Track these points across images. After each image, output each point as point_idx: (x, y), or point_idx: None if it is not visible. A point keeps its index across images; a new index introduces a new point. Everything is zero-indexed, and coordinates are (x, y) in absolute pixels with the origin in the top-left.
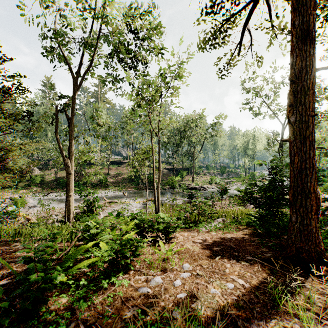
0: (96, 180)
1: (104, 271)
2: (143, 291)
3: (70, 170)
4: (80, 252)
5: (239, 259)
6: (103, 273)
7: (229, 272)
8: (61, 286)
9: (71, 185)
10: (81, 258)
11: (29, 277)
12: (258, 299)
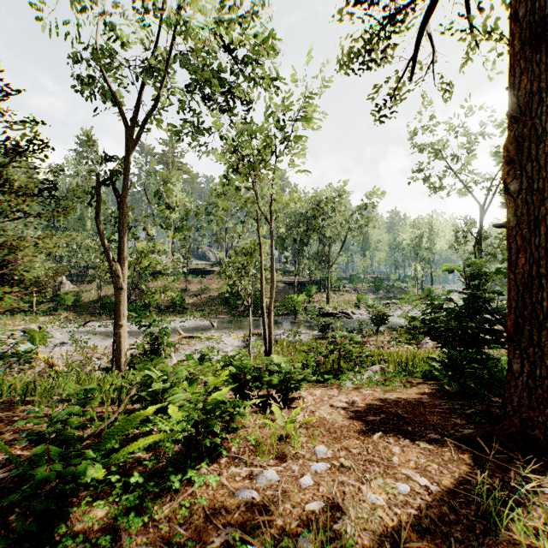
0: (166, 300)
1: (174, 459)
2: (244, 496)
3: (121, 283)
4: (133, 423)
5: (416, 438)
6: (173, 463)
7: (399, 462)
8: (98, 484)
9: (123, 307)
10: (135, 434)
11: (34, 472)
12: (457, 515)
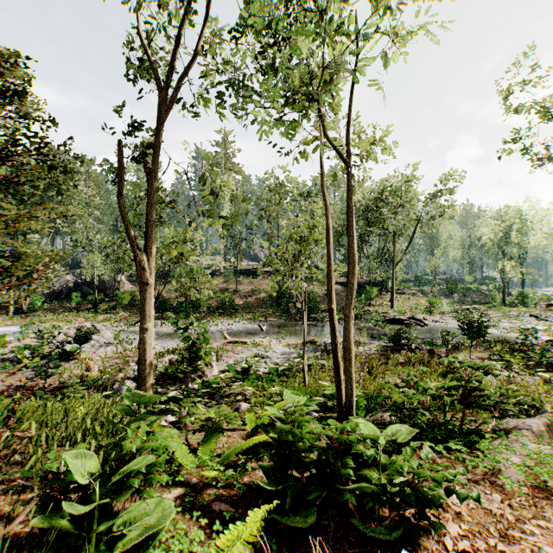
0: (216, 301)
1: None
2: None
3: (145, 277)
4: None
5: None
6: None
7: None
8: None
9: (147, 307)
10: None
11: None
12: None
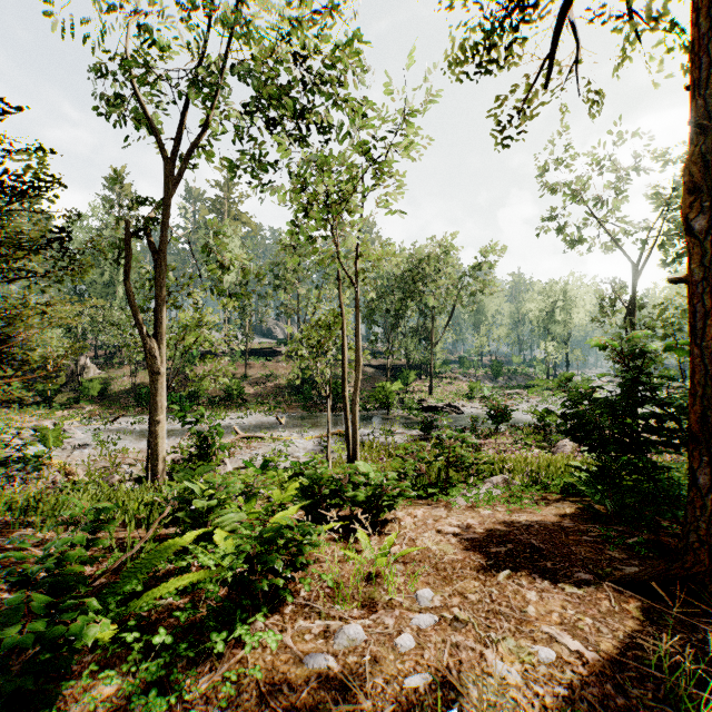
0: (219, 389)
1: (218, 608)
2: (315, 664)
3: (158, 366)
4: (164, 556)
5: (558, 579)
6: (217, 613)
7: (536, 614)
8: (109, 645)
9: (160, 398)
10: (168, 570)
11: (2, 635)
12: (627, 697)
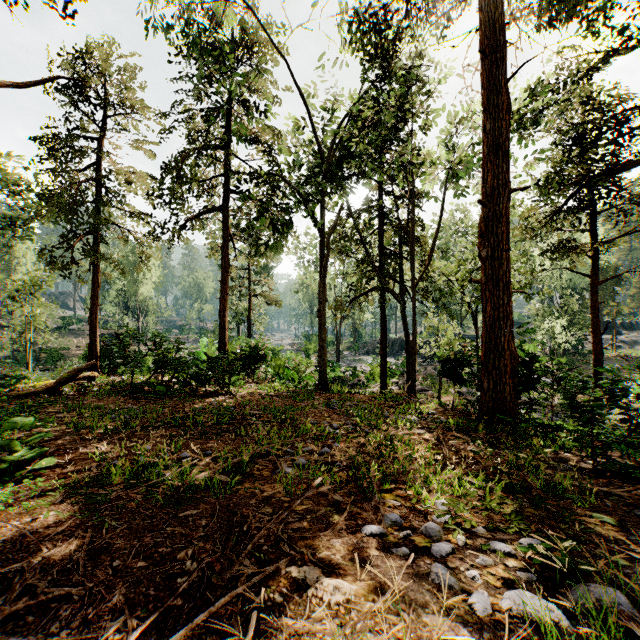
0: None
1: None
2: None
3: None
4: None
5: None
6: None
7: None
8: None
9: None
10: None
11: None
12: None
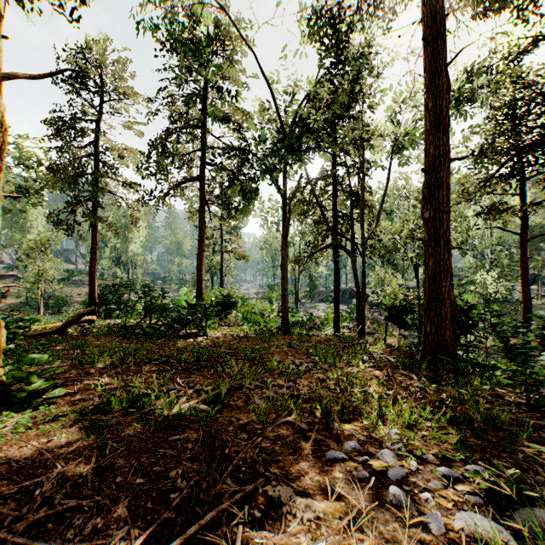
0: None
1: None
2: None
3: None
4: None
5: None
6: None
7: None
8: None
9: None
10: None
11: None
12: None
